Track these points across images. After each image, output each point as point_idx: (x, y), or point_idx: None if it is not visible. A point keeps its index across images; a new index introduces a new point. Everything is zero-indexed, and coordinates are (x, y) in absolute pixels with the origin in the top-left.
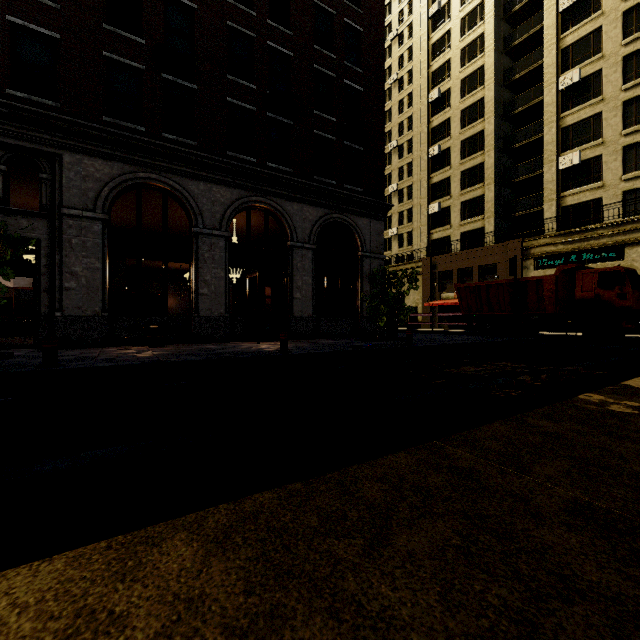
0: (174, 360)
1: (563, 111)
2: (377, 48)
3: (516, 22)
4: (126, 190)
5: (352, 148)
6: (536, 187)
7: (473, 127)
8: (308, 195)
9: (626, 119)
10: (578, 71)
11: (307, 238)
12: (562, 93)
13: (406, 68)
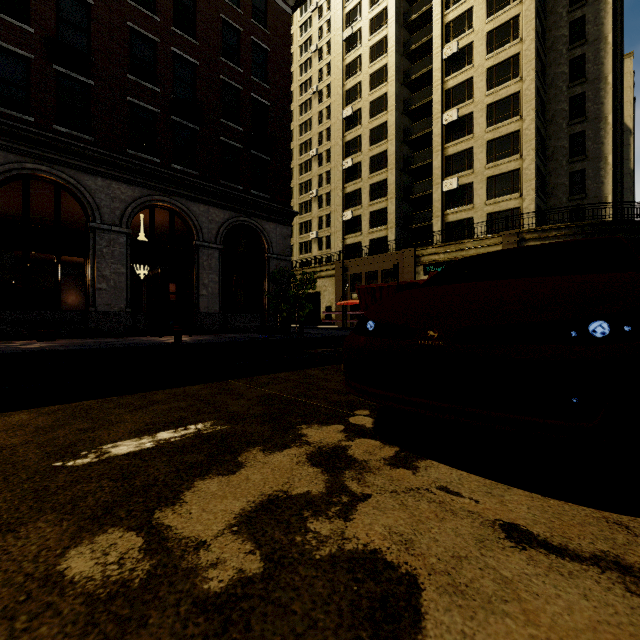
0: (61, 349)
1: (446, 142)
2: (284, 68)
3: (414, 59)
4: (10, 180)
5: (259, 157)
6: (429, 204)
7: (379, 146)
8: (214, 198)
9: (489, 156)
10: (456, 111)
11: (214, 238)
12: (446, 127)
13: (325, 82)
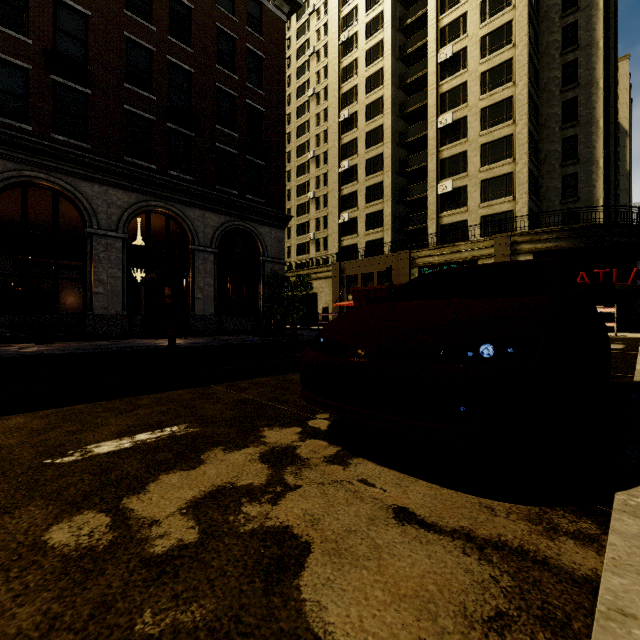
0: (58, 353)
1: (441, 146)
2: (278, 74)
3: (409, 63)
4: (9, 187)
5: (254, 162)
6: (425, 206)
7: (375, 149)
8: (210, 203)
9: (483, 159)
10: (451, 115)
11: (209, 242)
12: (440, 131)
13: (322, 84)
